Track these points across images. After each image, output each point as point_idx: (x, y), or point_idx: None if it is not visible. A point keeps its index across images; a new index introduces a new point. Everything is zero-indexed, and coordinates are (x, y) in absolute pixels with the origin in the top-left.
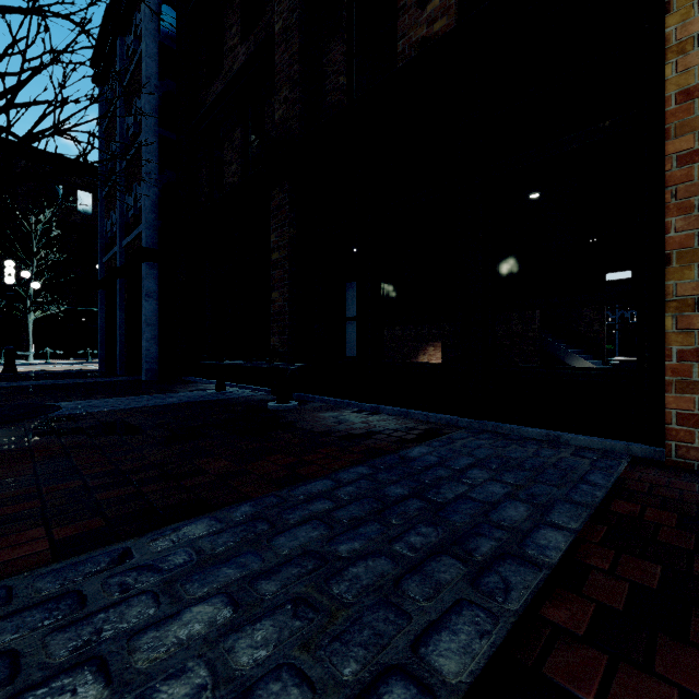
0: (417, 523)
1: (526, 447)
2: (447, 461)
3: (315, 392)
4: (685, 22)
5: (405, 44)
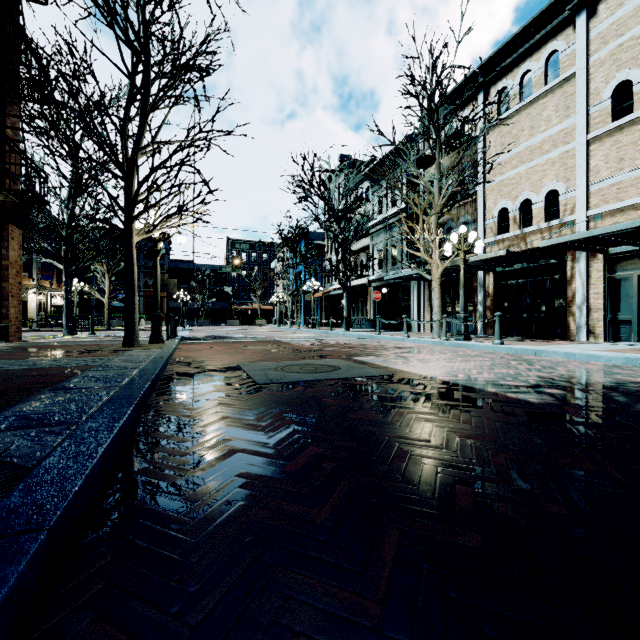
0: None
1: None
2: None
3: None
4: None
5: None
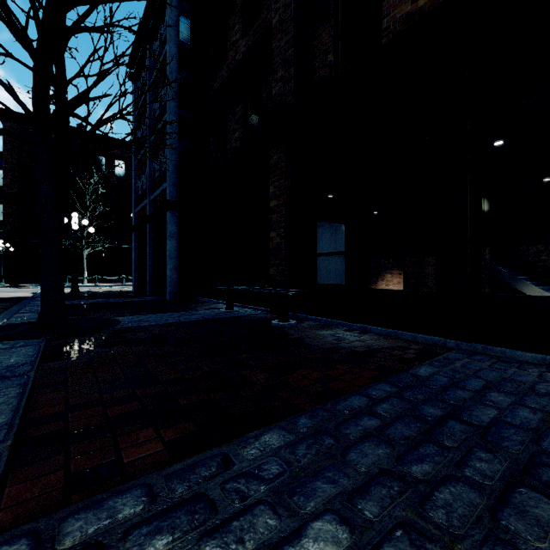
0: (472, 447)
1: (527, 370)
2: (458, 382)
3: (306, 313)
4: None
5: (390, 21)
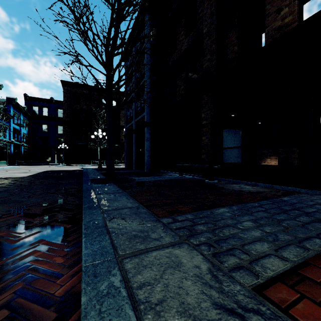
0: (301, 215)
1: None
2: (302, 202)
3: (222, 177)
4: None
5: (269, 29)
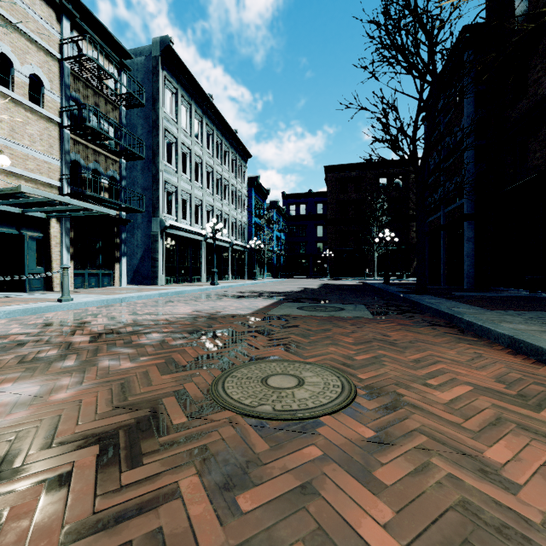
0: None
1: None
2: None
3: None
4: None
5: None
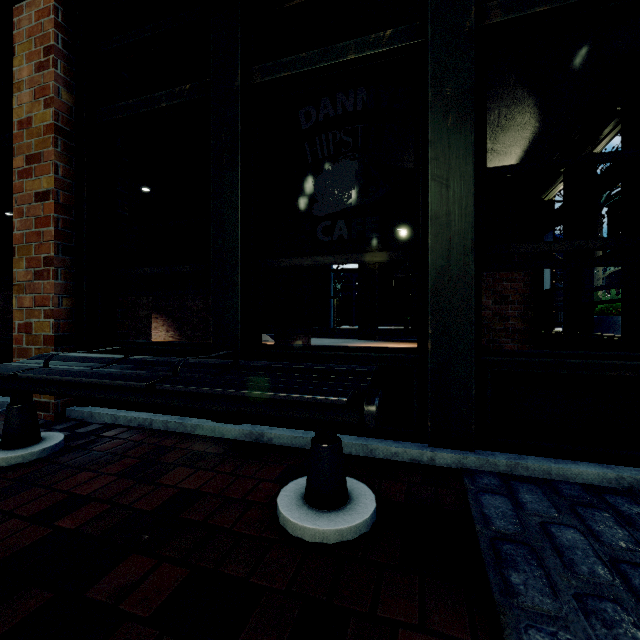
0: None
1: None
2: None
3: None
4: (21, 67)
5: None
